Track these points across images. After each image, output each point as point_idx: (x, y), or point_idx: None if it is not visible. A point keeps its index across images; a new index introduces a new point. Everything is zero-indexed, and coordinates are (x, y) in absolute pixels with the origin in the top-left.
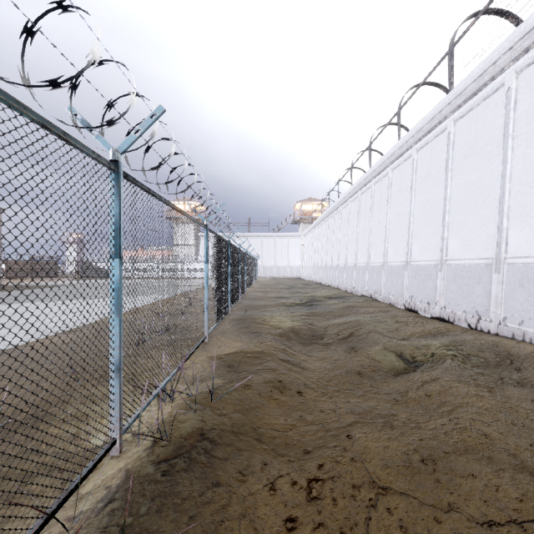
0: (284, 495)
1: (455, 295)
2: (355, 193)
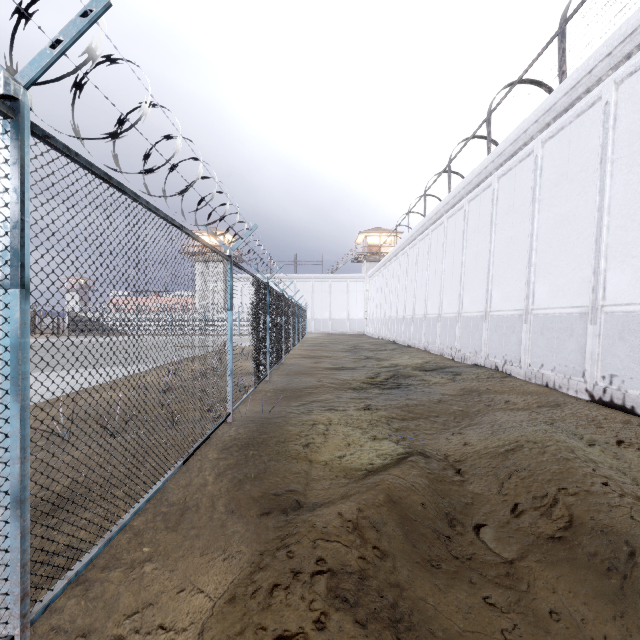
0: None
1: None
2: (458, 203)
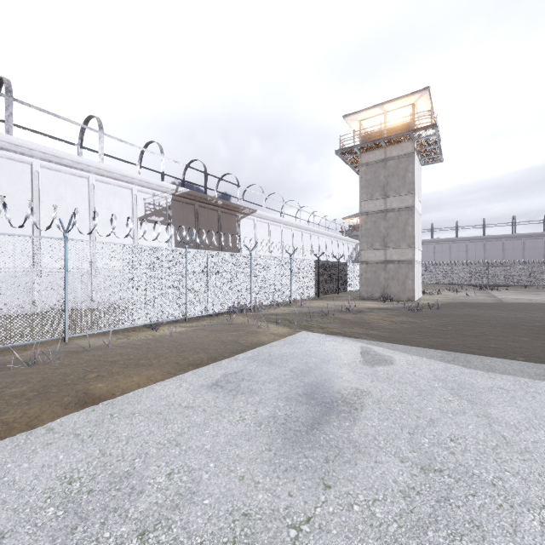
0: None
1: None
2: None
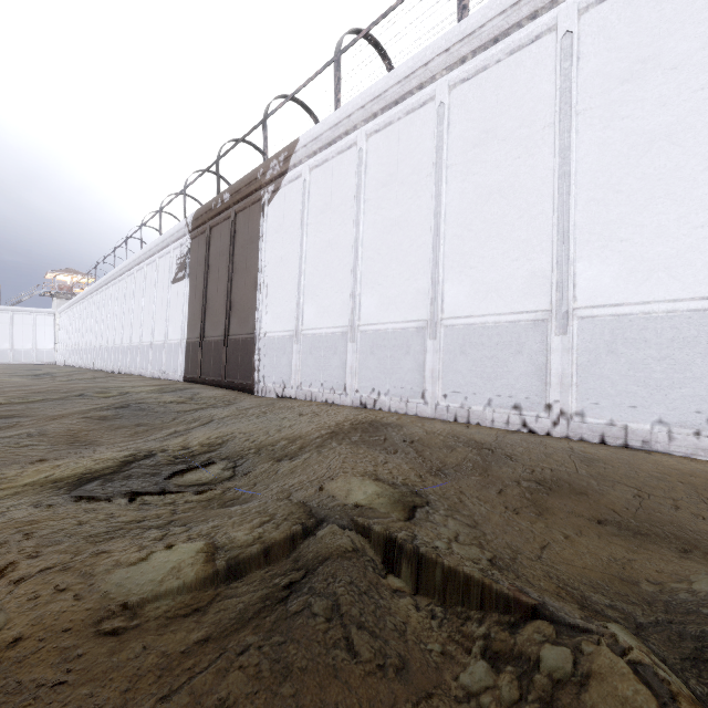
0: None
1: (123, 361)
2: (98, 290)
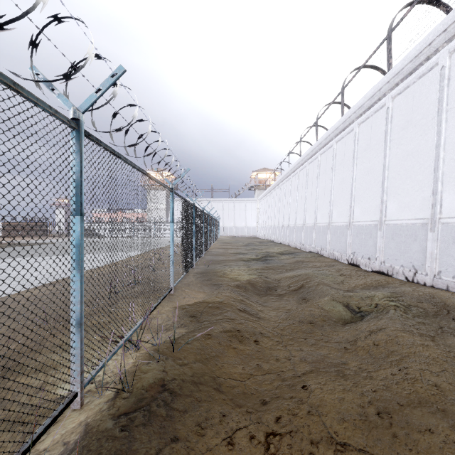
0: (242, 450)
1: (394, 251)
2: (304, 163)
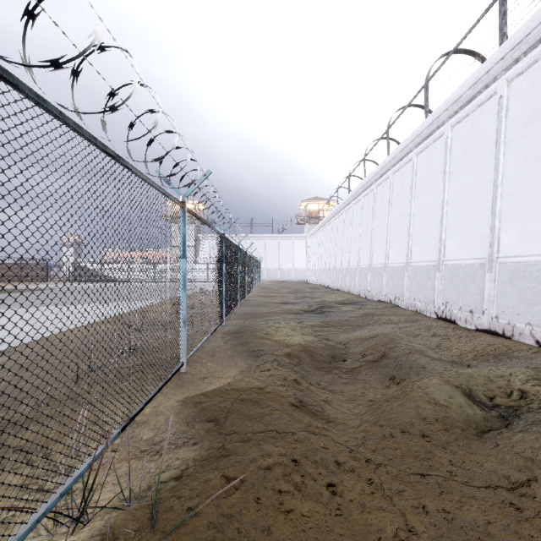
0: None
1: (514, 302)
2: (370, 186)
